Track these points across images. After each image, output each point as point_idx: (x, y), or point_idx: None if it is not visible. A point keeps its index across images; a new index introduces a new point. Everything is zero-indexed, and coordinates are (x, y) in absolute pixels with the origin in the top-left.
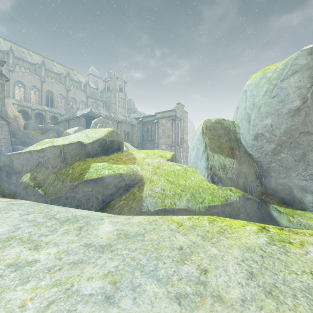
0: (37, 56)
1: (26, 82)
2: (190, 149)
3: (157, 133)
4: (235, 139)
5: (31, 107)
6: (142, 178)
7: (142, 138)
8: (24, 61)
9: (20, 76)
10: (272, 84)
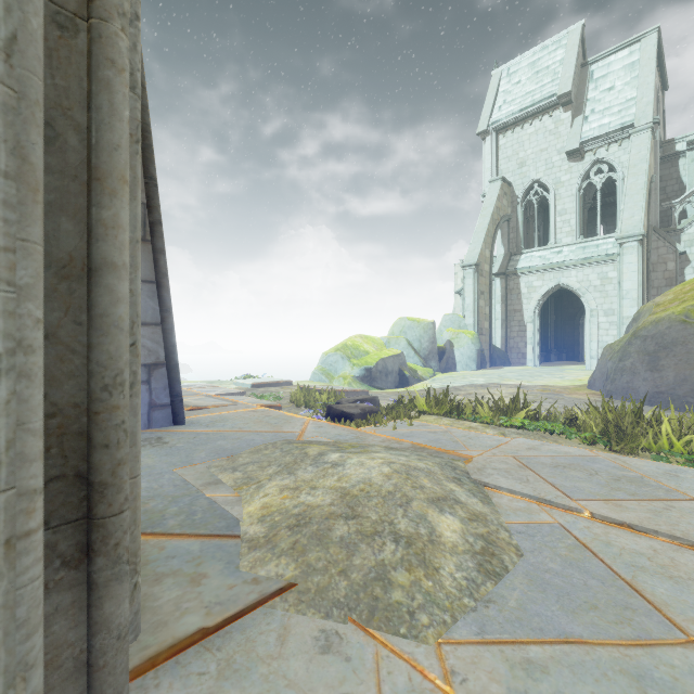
0: None
1: None
2: None
3: None
4: (414, 349)
5: None
6: None
7: None
8: None
9: None
10: (425, 330)
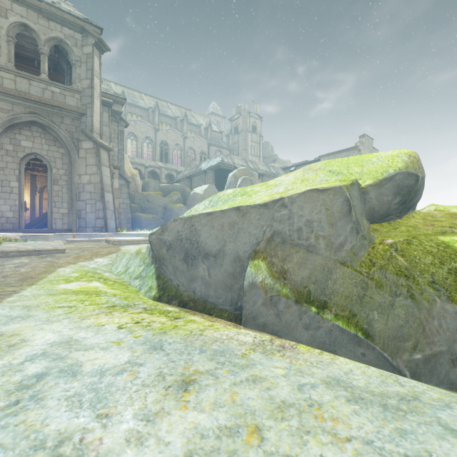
0: (150, 99)
1: (139, 133)
2: None
3: None
4: None
5: (144, 164)
6: None
7: None
8: (136, 107)
9: (132, 126)
10: None
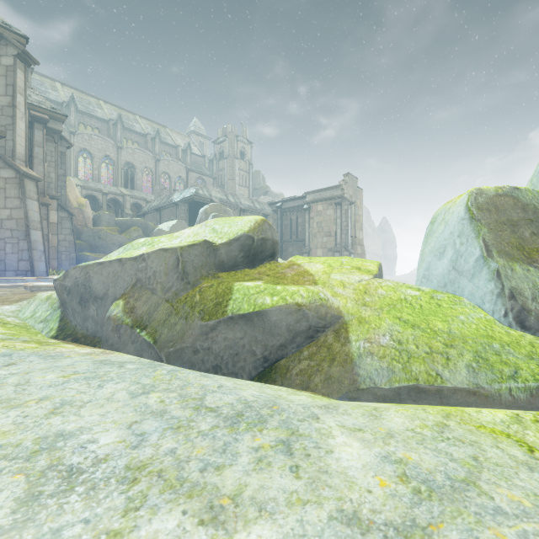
0: (111, 108)
1: (95, 151)
2: (428, 255)
3: (308, 228)
4: None
5: (102, 190)
6: (340, 314)
7: (281, 238)
8: (92, 117)
9: (86, 141)
10: None
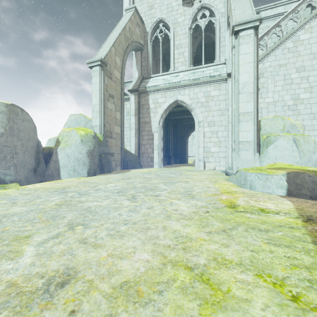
0: None
1: None
2: None
3: None
4: None
5: None
6: None
7: None
8: None
9: None
10: None
